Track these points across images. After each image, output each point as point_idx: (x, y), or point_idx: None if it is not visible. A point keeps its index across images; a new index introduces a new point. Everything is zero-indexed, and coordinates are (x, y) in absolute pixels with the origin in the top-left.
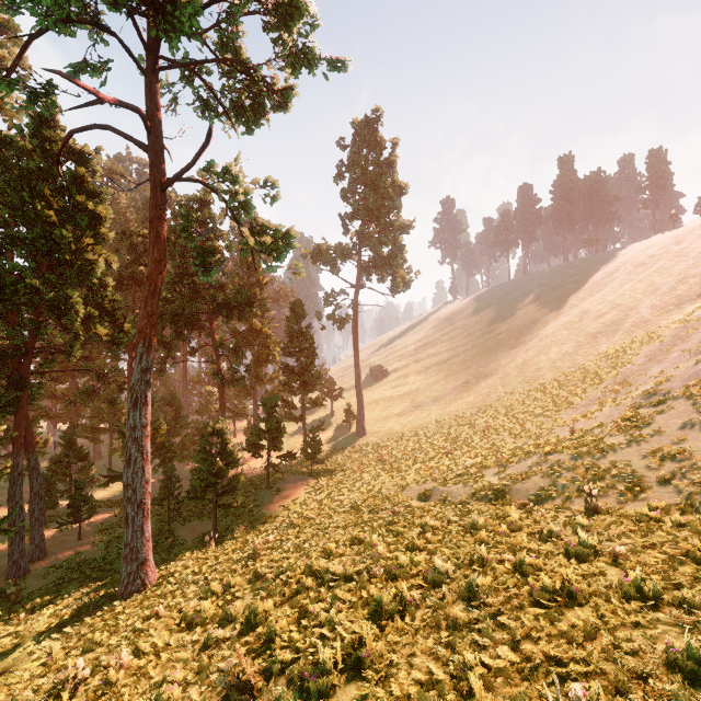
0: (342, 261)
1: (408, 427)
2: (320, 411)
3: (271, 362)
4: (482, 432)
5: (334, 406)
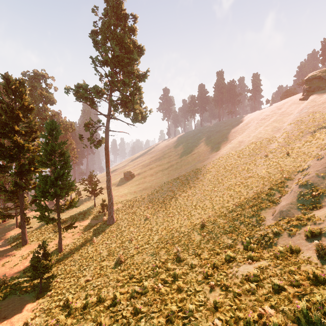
0: (97, 98)
1: (144, 216)
2: (88, 202)
3: (35, 171)
4: (200, 226)
5: (99, 198)
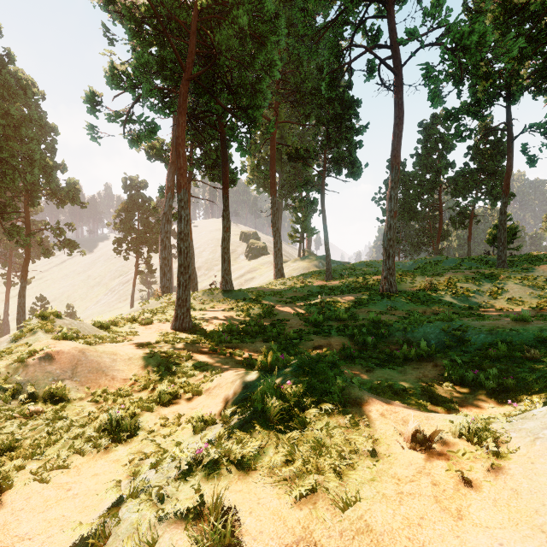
0: None
1: None
2: None
3: None
4: None
5: None
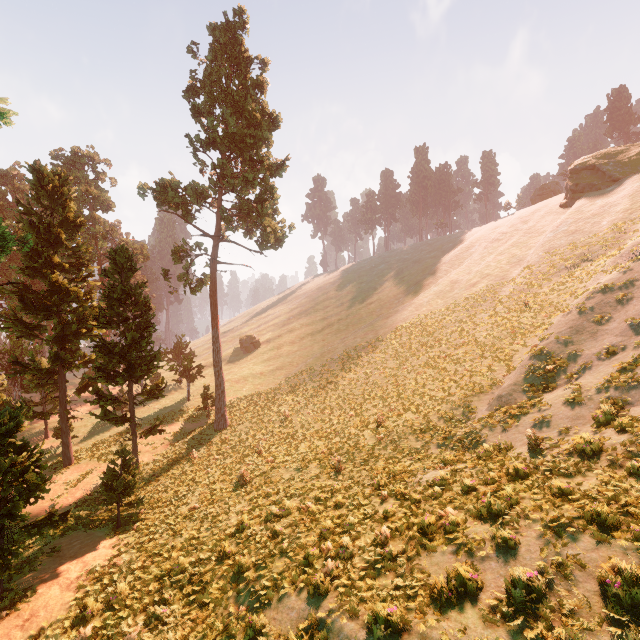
0: (196, 204)
1: (280, 414)
2: (176, 392)
3: (87, 335)
4: (375, 425)
5: (194, 386)
